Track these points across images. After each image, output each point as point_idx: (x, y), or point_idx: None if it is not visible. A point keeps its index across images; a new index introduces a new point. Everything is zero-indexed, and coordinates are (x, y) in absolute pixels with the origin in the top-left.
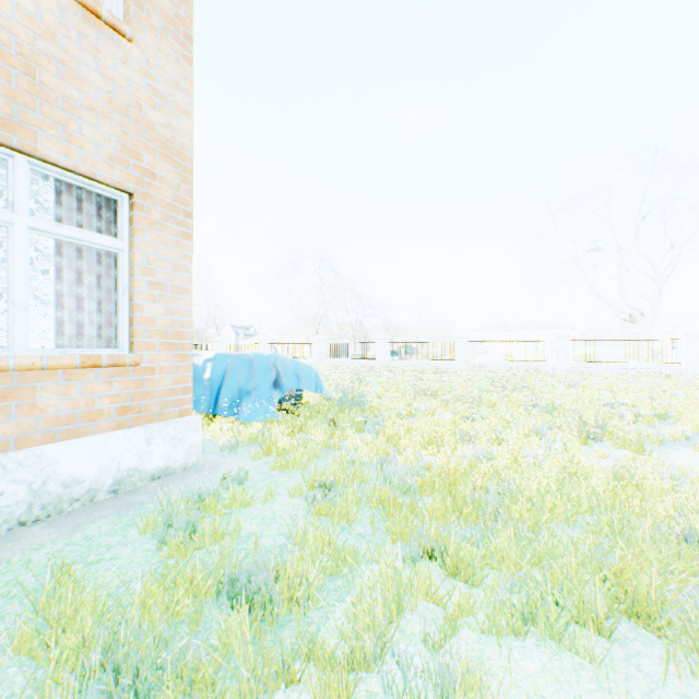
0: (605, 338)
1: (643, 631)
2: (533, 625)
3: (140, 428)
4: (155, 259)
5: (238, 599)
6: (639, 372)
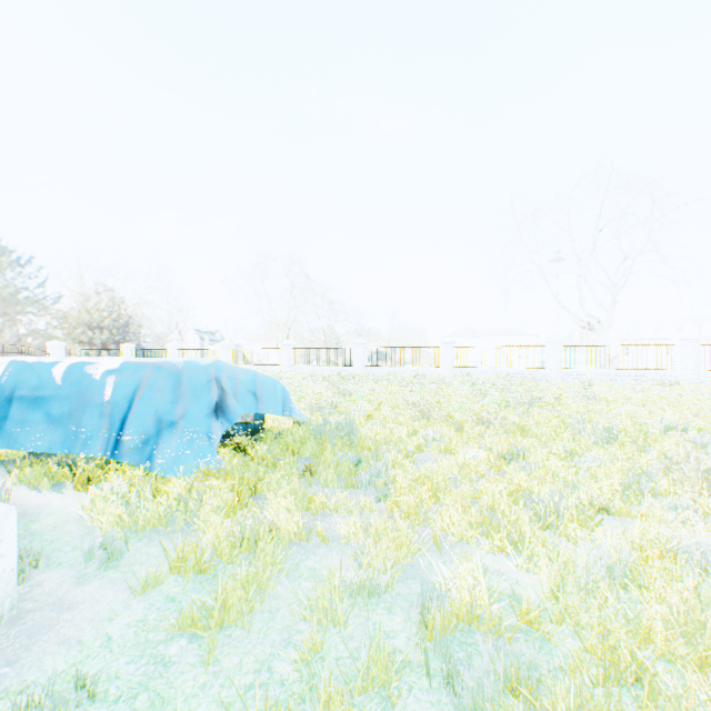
0: (577, 344)
1: None
2: None
3: None
4: None
5: None
6: (634, 380)
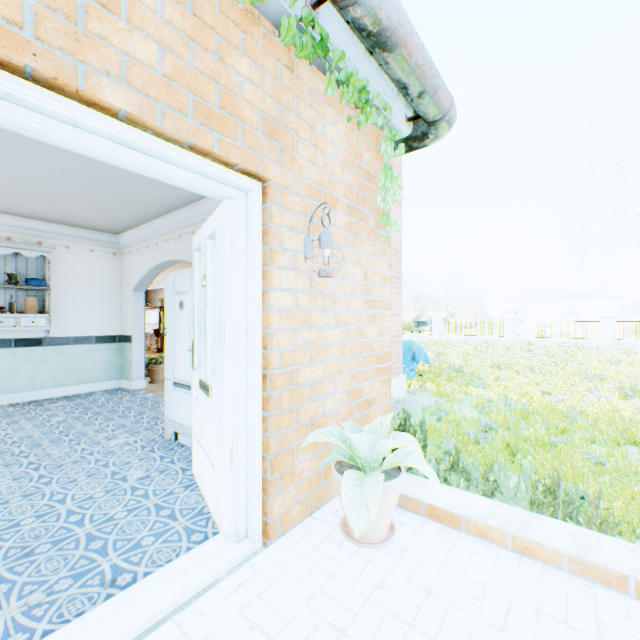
0: None
1: (634, 447)
2: (594, 443)
3: (392, 379)
4: (392, 303)
5: (492, 430)
6: None
